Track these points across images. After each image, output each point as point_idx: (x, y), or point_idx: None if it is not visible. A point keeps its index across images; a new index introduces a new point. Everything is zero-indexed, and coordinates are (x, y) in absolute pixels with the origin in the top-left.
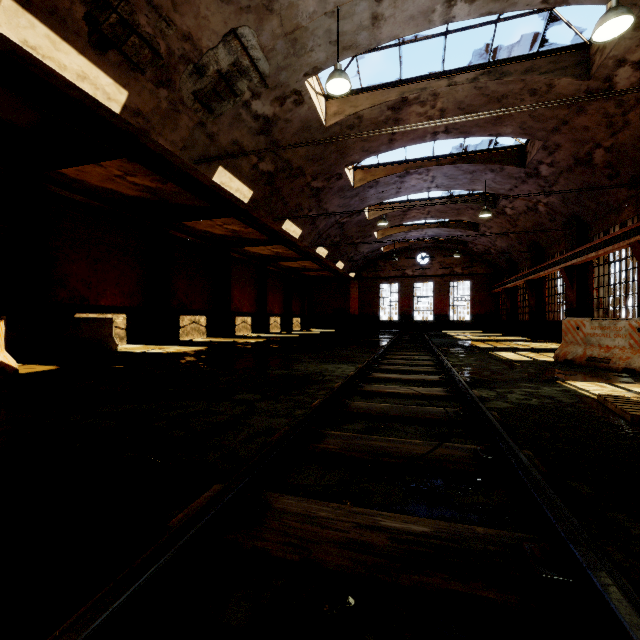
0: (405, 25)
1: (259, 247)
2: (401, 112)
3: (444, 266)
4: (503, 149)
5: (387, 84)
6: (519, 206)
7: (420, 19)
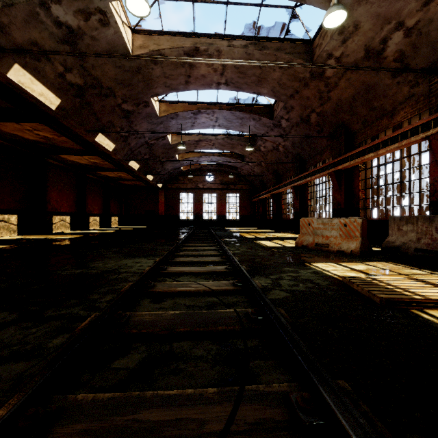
0: None
1: (76, 156)
2: (194, 59)
3: (223, 183)
4: (261, 105)
5: (184, 33)
6: (268, 146)
7: None
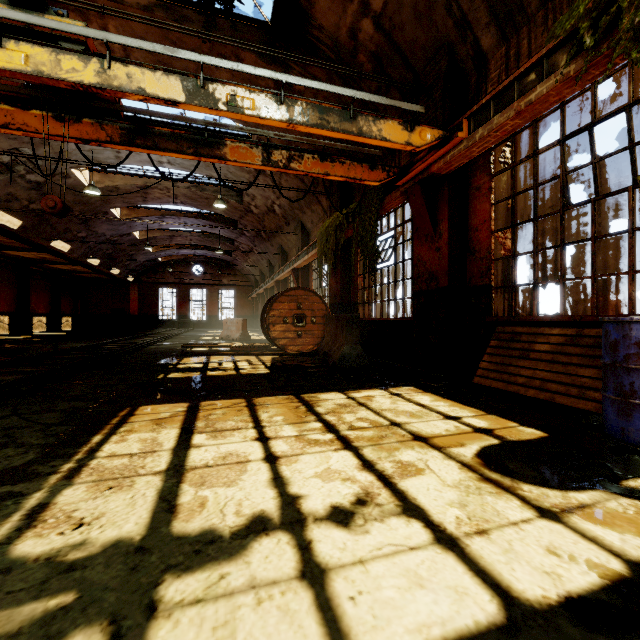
0: (138, 162)
1: (22, 252)
2: (148, 190)
3: (215, 277)
4: (225, 216)
5: (136, 174)
6: (245, 247)
7: (146, 163)
